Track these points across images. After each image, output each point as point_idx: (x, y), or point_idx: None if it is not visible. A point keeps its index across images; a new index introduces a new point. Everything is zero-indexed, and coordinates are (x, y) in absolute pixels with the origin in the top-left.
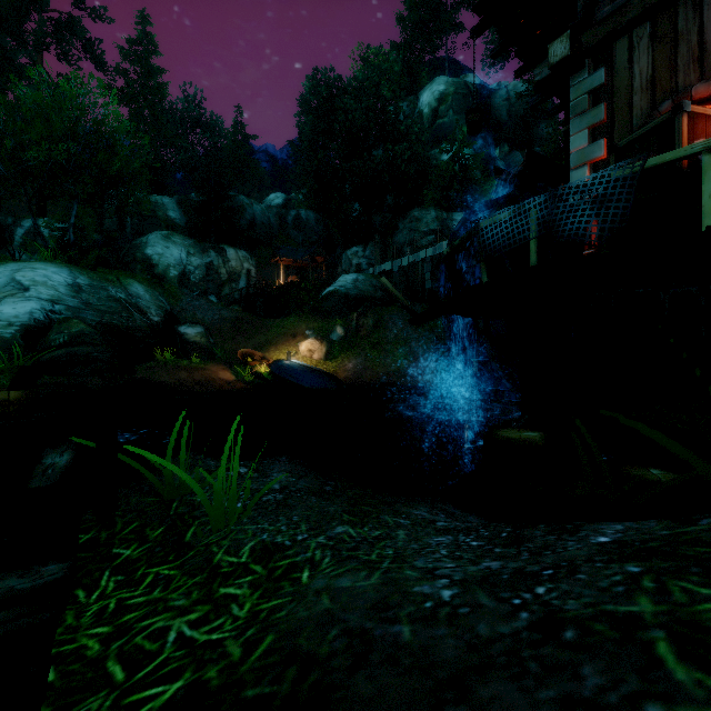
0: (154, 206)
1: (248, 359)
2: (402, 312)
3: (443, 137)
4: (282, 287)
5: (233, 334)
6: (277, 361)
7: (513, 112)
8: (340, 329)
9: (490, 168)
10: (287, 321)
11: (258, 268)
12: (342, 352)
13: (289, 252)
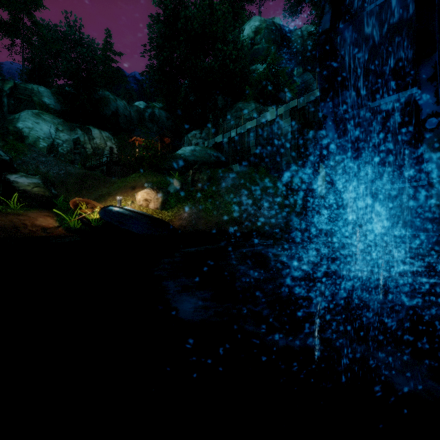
0: (30, 92)
1: (81, 207)
2: (232, 172)
3: (258, 58)
4: (137, 160)
5: (78, 188)
6: (106, 207)
7: (306, 46)
8: (176, 182)
9: (290, 82)
10: (129, 177)
11: (120, 147)
12: (178, 203)
13: (143, 134)
